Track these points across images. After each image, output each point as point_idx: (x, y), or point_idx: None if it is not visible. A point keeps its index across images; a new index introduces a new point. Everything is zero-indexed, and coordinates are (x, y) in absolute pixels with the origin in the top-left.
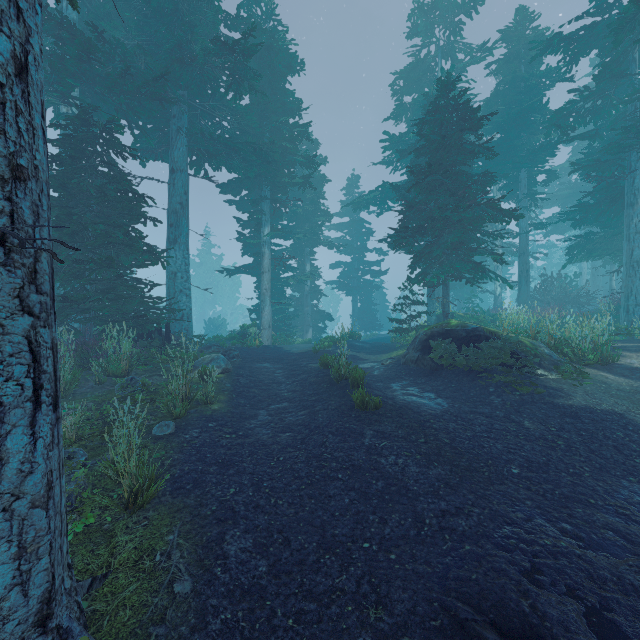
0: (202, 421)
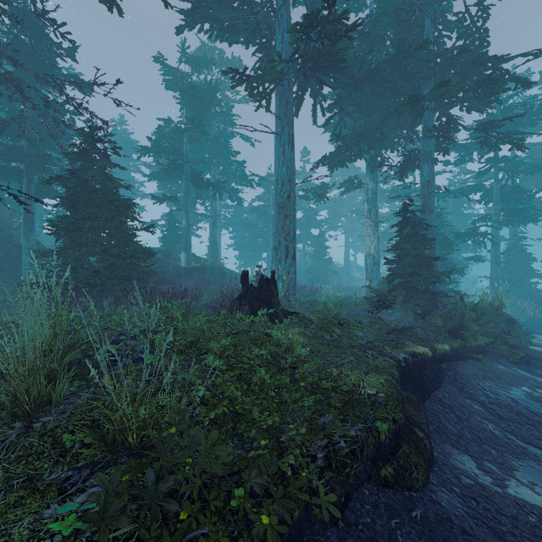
0: (533, 321)
